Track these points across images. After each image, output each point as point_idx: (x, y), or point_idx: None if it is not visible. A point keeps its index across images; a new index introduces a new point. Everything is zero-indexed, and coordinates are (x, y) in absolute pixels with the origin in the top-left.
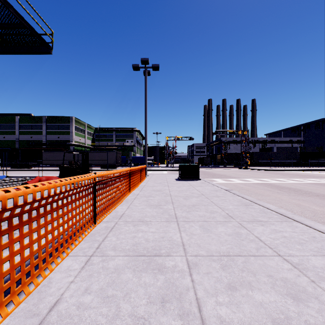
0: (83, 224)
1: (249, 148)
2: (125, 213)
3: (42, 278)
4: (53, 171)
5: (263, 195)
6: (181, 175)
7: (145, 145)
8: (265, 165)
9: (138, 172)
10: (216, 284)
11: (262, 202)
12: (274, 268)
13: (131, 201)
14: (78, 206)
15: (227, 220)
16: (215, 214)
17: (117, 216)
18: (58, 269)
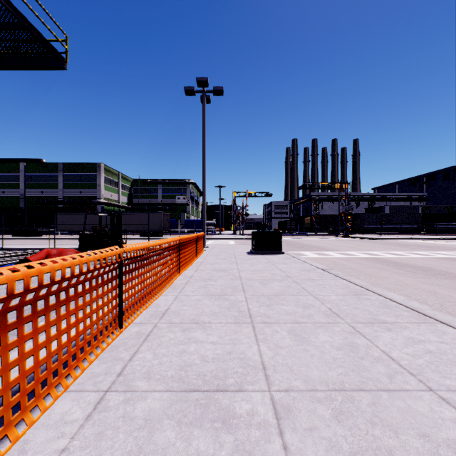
0: (98, 330)
1: (350, 207)
2: (171, 307)
3: (11, 441)
4: (72, 241)
5: (378, 276)
6: (254, 247)
7: (203, 203)
8: (373, 232)
9: (193, 243)
10: (329, 455)
11: (380, 290)
12: (429, 417)
13: (180, 287)
14: (89, 303)
15: (331, 320)
16: (310, 309)
17: (157, 313)
18: (44, 421)
